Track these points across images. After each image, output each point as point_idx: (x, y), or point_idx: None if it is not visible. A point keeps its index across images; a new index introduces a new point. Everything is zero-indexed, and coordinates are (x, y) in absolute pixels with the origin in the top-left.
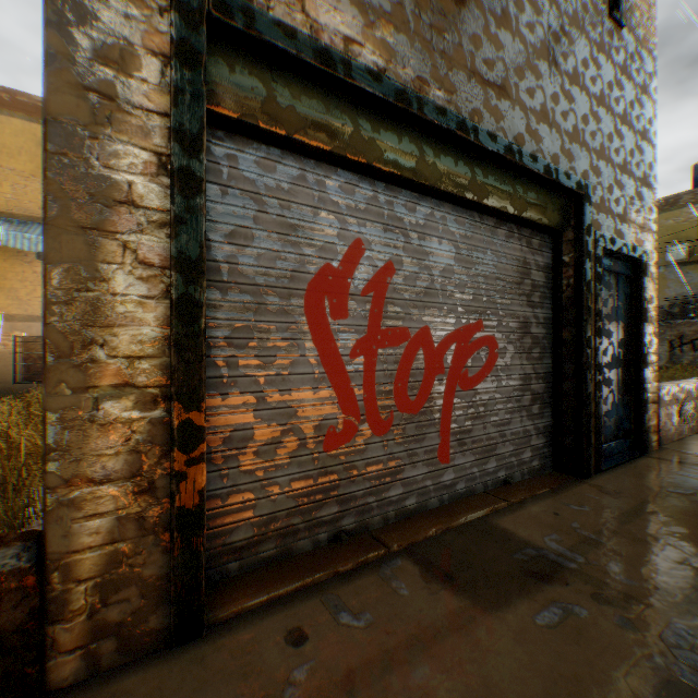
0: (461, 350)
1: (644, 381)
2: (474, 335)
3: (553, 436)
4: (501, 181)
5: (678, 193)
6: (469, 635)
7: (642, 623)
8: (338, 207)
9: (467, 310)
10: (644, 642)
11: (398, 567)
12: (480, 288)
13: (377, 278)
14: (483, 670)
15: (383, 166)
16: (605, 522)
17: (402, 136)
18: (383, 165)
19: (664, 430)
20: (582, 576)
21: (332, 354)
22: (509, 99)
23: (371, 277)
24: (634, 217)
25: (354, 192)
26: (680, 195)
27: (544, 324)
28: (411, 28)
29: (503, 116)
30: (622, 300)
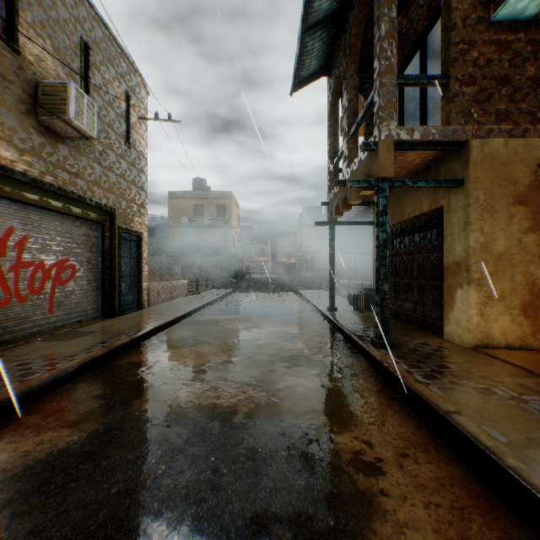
0: (60, 270)
1: (142, 282)
2: (66, 264)
3: (103, 304)
4: (78, 206)
5: (187, 191)
6: (65, 344)
7: (113, 334)
8: (3, 214)
9: (62, 254)
10: (111, 335)
11: (36, 343)
12: (69, 245)
13: (21, 241)
14: (69, 345)
15: (25, 200)
16: (115, 324)
17: (34, 190)
18: (25, 200)
19: (152, 301)
20: (101, 332)
21: (0, 271)
22: (81, 178)
23: (18, 241)
24: (137, 219)
25: (11, 207)
26: (187, 192)
27: (99, 259)
28: (39, 155)
29: (78, 184)
30: (133, 250)
